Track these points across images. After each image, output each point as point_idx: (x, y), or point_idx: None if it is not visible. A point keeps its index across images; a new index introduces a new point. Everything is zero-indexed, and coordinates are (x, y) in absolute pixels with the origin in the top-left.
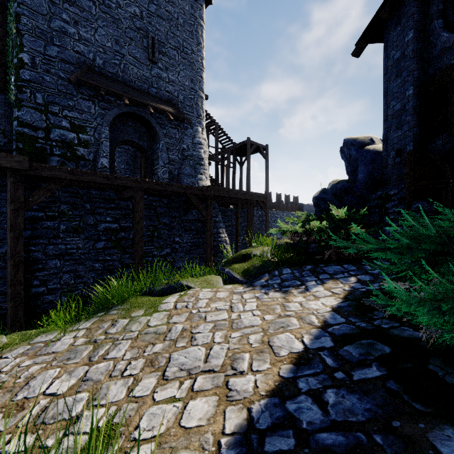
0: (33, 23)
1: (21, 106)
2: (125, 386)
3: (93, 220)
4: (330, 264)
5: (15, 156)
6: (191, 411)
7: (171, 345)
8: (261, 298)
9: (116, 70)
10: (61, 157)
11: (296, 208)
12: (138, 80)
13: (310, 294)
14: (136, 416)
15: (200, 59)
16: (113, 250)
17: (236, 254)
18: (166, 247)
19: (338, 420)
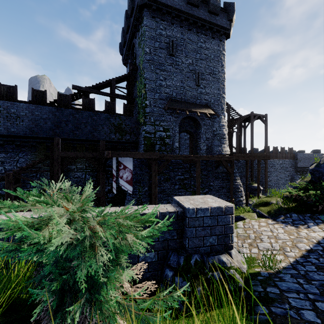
0: (150, 86)
1: (146, 124)
2: (247, 250)
3: (173, 175)
4: (322, 214)
5: (155, 153)
6: (276, 257)
7: (254, 241)
8: (284, 228)
9: (181, 96)
10: (159, 145)
11: (290, 156)
12: (191, 98)
13: (310, 230)
14: (259, 256)
15: (223, 75)
16: (182, 189)
17: (260, 201)
18: (205, 188)
19: (322, 262)
